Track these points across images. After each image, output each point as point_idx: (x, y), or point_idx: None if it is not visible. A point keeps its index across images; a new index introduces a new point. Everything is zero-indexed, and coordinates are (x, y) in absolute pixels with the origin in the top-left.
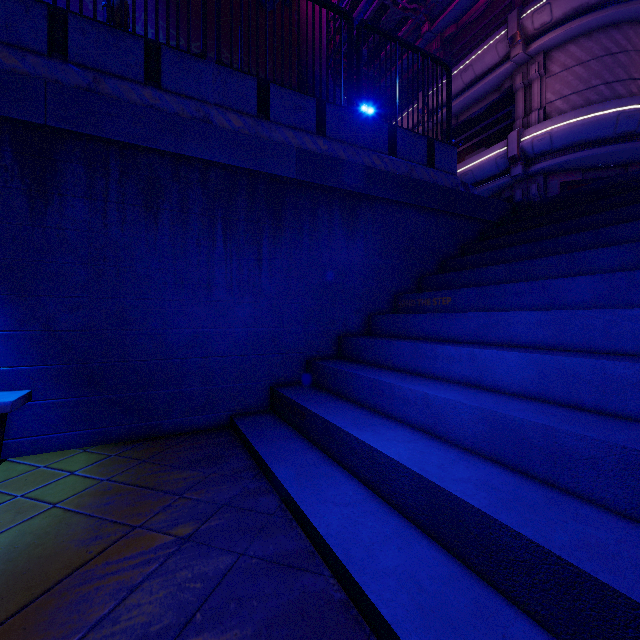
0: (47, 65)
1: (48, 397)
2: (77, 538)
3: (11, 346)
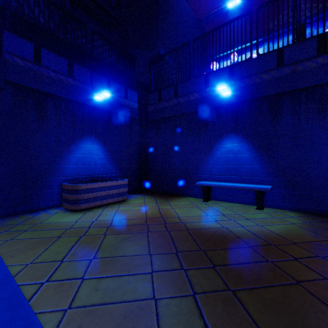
0: (277, 72)
1: (277, 189)
2: (308, 234)
3: (265, 170)
